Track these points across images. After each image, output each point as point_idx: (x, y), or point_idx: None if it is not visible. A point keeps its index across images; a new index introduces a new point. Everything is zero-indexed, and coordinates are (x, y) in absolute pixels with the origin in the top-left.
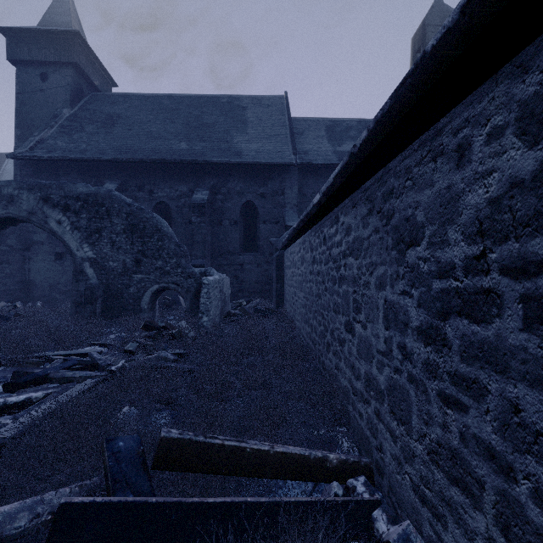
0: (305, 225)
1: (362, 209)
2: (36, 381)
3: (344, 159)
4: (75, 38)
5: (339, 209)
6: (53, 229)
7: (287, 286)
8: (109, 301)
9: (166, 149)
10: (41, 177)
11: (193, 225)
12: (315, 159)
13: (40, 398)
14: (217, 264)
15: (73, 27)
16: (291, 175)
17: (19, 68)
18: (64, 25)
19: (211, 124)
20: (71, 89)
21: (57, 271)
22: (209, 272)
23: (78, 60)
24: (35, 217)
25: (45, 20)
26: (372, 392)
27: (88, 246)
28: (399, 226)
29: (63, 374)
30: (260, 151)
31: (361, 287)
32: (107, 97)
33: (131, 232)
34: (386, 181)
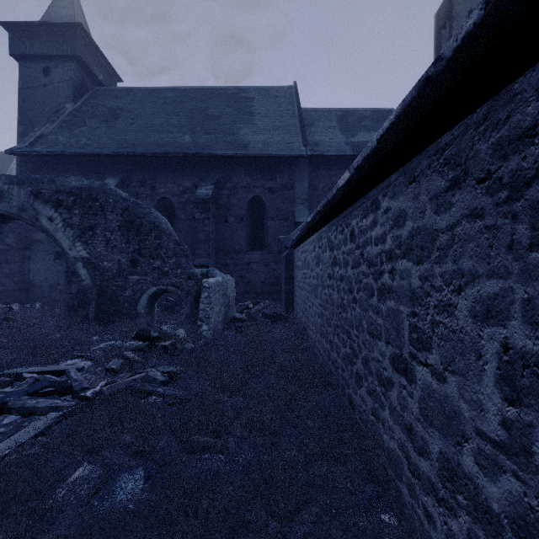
0: (323, 217)
1: (434, 181)
2: None
3: (407, 98)
4: (77, 31)
5: (379, 191)
6: (45, 226)
7: (297, 288)
8: (103, 305)
9: (169, 143)
10: (41, 174)
11: (197, 222)
12: (326, 150)
13: None
14: (222, 263)
15: (76, 20)
16: (301, 167)
17: (22, 63)
18: (67, 19)
19: (217, 116)
20: (74, 83)
21: (57, 271)
22: (211, 273)
23: (81, 53)
24: (25, 214)
25: (48, 14)
26: (463, 498)
27: (81, 245)
28: None
29: (24, 403)
30: (268, 143)
31: (429, 309)
32: (110, 92)
33: (127, 229)
34: (509, 117)
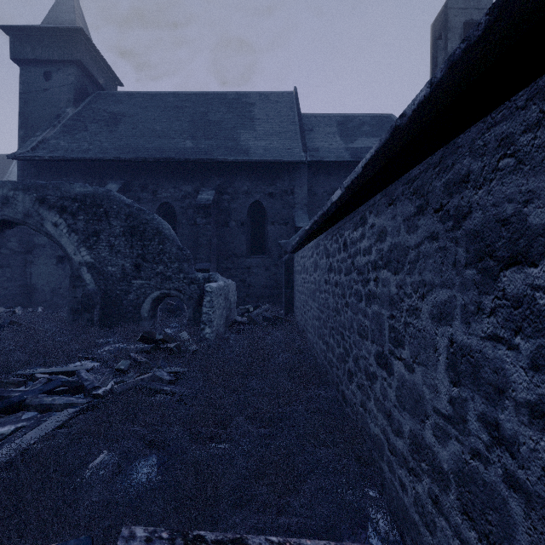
0: (320, 227)
1: (406, 206)
2: (8, 409)
3: (383, 138)
4: (78, 35)
5: (367, 208)
6: (50, 232)
7: (297, 292)
8: (107, 308)
9: (171, 148)
10: (43, 178)
11: (198, 226)
12: (326, 156)
13: (6, 434)
14: (223, 267)
15: (77, 25)
16: (301, 173)
17: (23, 67)
18: (68, 23)
19: (217, 121)
20: (75, 88)
21: (59, 275)
22: (213, 278)
23: (82, 58)
24: (30, 219)
25: (49, 18)
26: (425, 465)
27: (86, 250)
28: (482, 232)
29: (40, 400)
30: (269, 148)
31: (403, 312)
32: (111, 96)
33: (131, 234)
34: (453, 165)
